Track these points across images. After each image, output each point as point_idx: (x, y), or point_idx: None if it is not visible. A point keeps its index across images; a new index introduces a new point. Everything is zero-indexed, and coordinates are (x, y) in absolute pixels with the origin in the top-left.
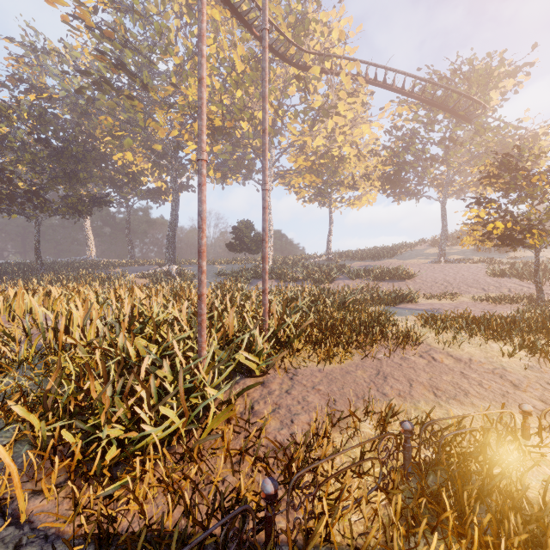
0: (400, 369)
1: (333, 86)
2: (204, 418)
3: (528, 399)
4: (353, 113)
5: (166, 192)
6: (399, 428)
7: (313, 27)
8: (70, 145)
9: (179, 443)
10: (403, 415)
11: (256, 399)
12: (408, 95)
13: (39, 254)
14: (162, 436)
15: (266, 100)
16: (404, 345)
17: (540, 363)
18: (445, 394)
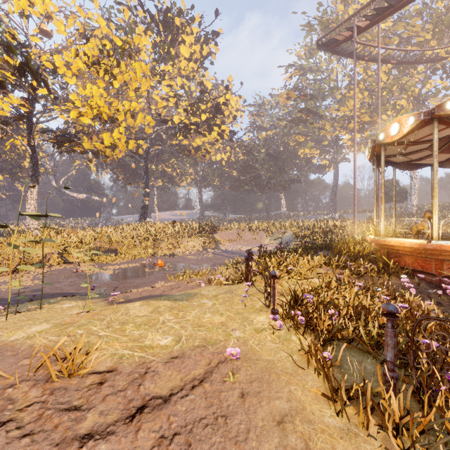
0: None
1: None
2: None
3: None
4: None
5: (328, 166)
6: None
7: None
8: (281, 155)
9: None
10: None
11: None
12: None
13: (267, 210)
14: None
15: None
16: None
17: None
18: None
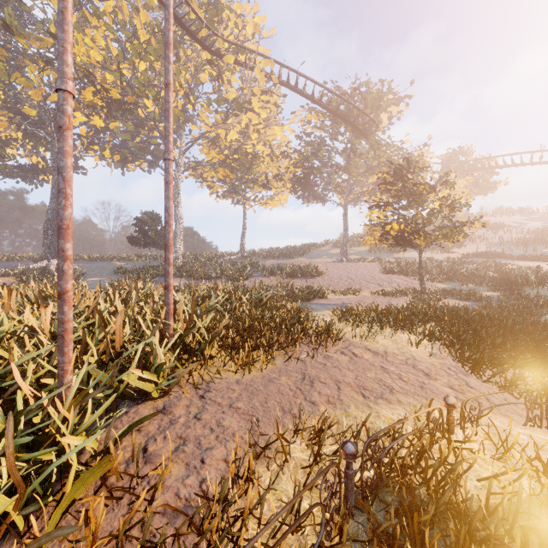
0: (326, 369)
1: (247, 80)
2: (63, 481)
3: (441, 387)
4: (267, 112)
5: (45, 170)
6: (332, 443)
7: (227, 14)
8: None
9: None
10: (335, 426)
11: (152, 434)
12: (317, 103)
13: None
14: None
15: (170, 46)
16: (327, 342)
17: (440, 349)
18: (373, 394)
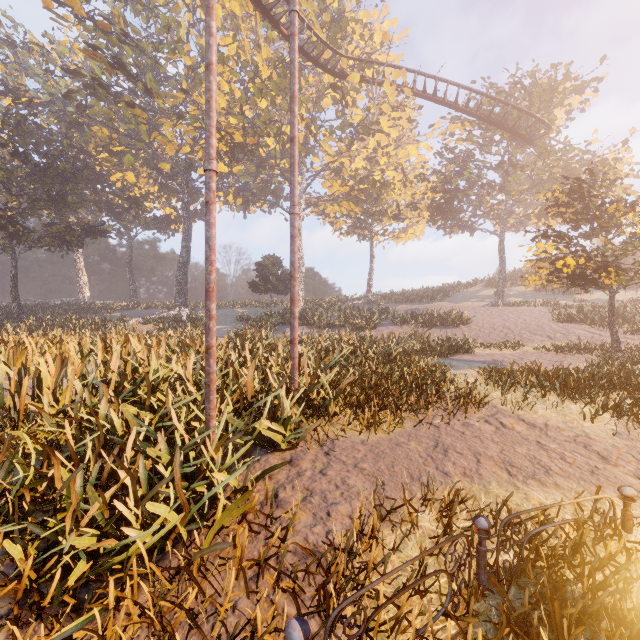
0: (463, 438)
1: (374, 98)
2: (211, 511)
3: (622, 476)
4: (398, 130)
5: (176, 220)
6: (466, 520)
7: (351, 27)
8: (55, 161)
9: (173, 553)
10: (471, 501)
11: (281, 482)
12: (462, 111)
13: (17, 295)
14: (151, 542)
15: (295, 100)
16: (466, 407)
17: (629, 428)
18: (522, 472)
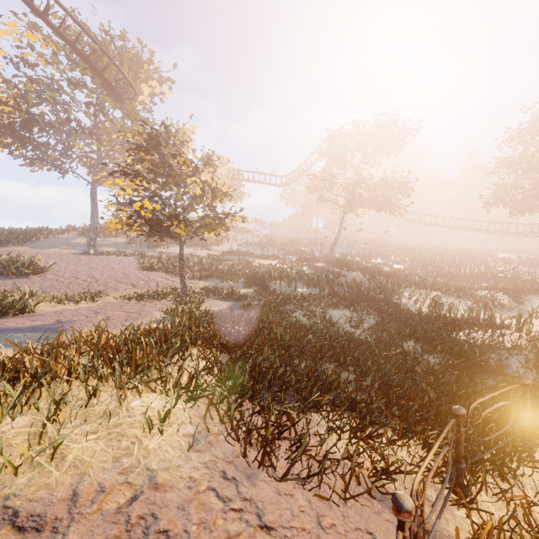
0: None
1: None
2: None
3: None
4: None
5: None
6: None
7: None
8: None
9: None
10: None
11: None
12: (39, 14)
13: None
14: None
15: None
16: None
17: (206, 417)
18: None
